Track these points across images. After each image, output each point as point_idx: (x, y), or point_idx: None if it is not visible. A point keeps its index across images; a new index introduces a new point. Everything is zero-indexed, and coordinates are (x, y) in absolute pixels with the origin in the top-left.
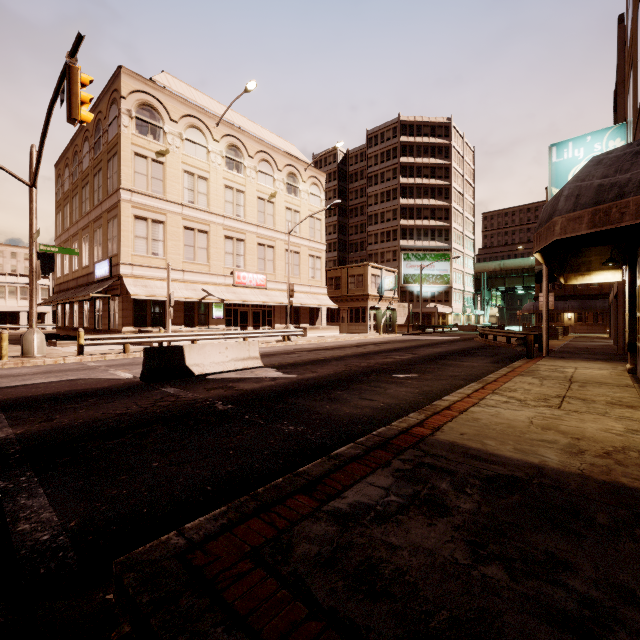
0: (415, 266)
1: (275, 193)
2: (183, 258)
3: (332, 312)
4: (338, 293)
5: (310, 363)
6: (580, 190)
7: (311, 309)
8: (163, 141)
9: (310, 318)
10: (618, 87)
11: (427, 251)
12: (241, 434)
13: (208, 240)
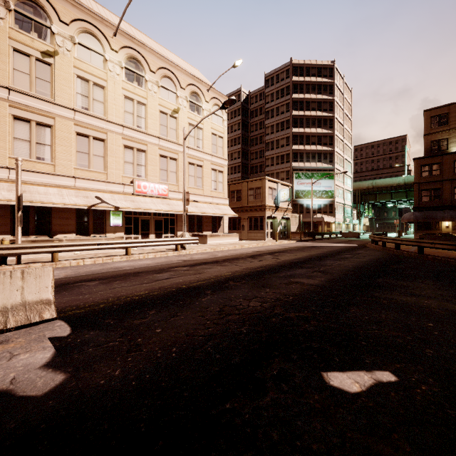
0: (305, 183)
1: (178, 109)
2: (75, 165)
3: (234, 221)
4: (239, 204)
5: (164, 300)
6: None
7: (213, 218)
8: (50, 41)
9: (212, 226)
10: None
11: (314, 171)
12: None
13: (105, 148)
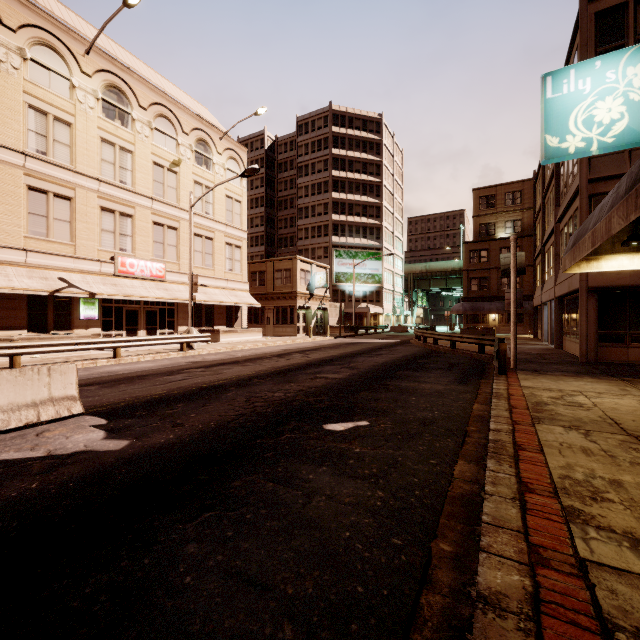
0: (347, 264)
1: (179, 161)
2: (26, 232)
3: (256, 312)
4: (263, 290)
5: (189, 396)
6: None
7: (228, 308)
8: None
9: (227, 319)
10: (581, 50)
11: (359, 249)
12: None
13: (72, 210)
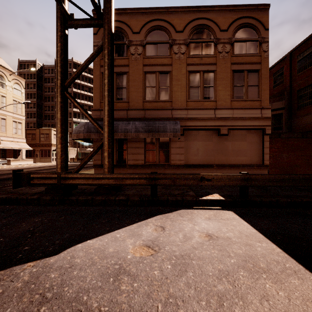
0: None
1: None
2: None
3: (30, 152)
4: (34, 142)
5: (7, 174)
6: (76, 130)
7: (14, 150)
8: None
9: (14, 155)
10: None
11: None
12: None
13: None
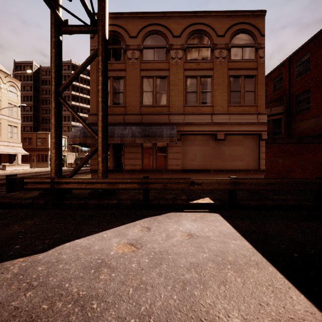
0: None
1: None
2: None
3: (26, 156)
4: (30, 146)
5: (2, 179)
6: (72, 134)
7: (10, 155)
8: None
9: (9, 160)
10: None
11: None
12: None
13: None
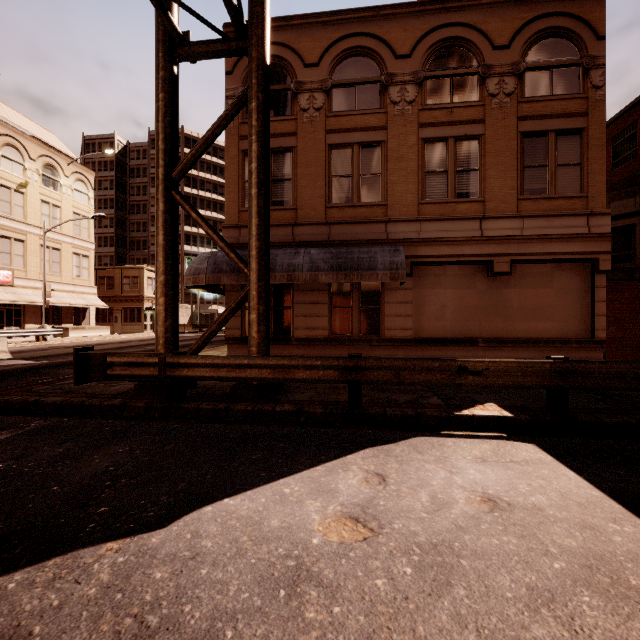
0: None
1: (26, 183)
2: None
3: (104, 312)
4: (111, 293)
5: (64, 355)
6: (192, 267)
7: (76, 309)
8: None
9: (75, 318)
10: None
11: None
12: (1, 382)
13: None
